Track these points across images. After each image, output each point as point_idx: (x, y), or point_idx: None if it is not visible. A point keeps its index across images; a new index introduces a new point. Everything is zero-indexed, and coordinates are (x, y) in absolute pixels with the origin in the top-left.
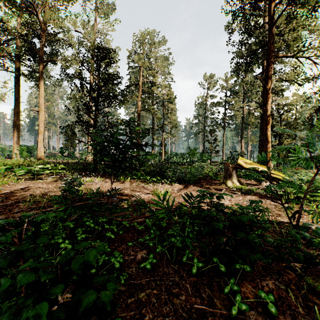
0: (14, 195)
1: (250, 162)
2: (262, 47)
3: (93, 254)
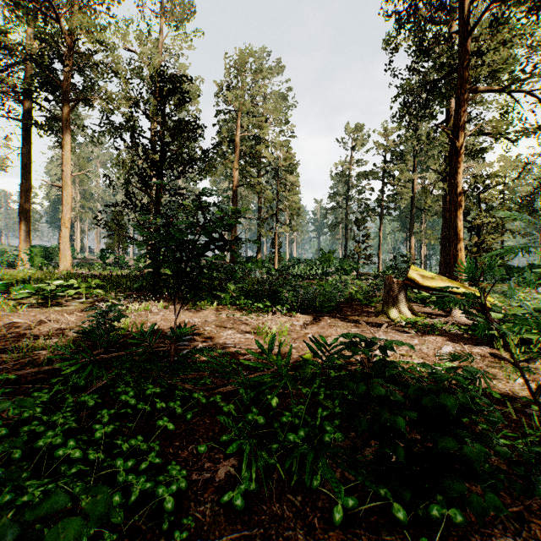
0: (1, 337)
1: (430, 275)
2: (449, 74)
3: (71, 535)
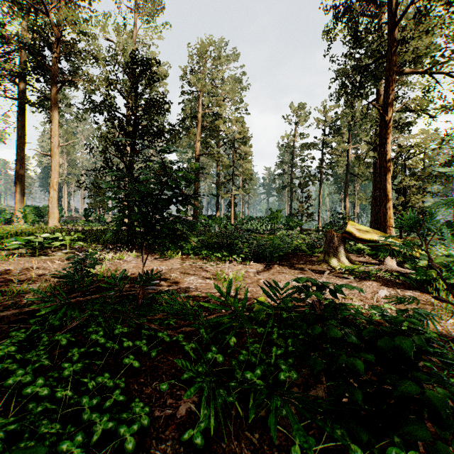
0: None
1: (365, 229)
2: (379, 59)
3: None
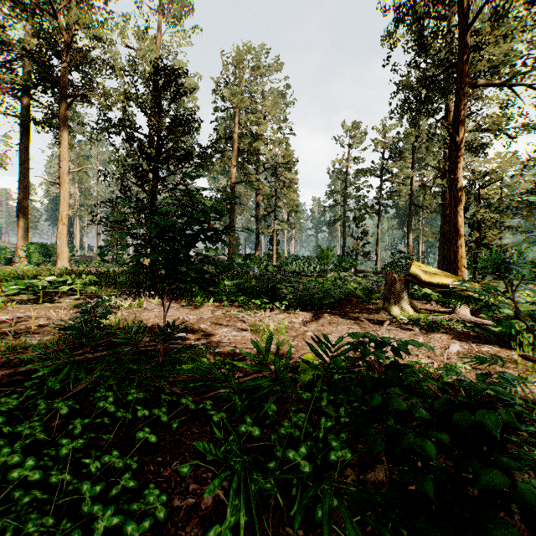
0: None
1: (433, 270)
2: (449, 69)
3: None
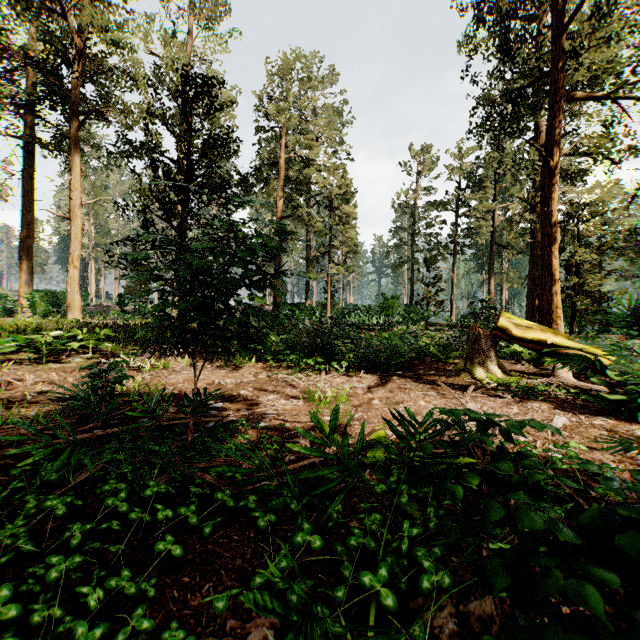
0: None
1: (526, 323)
2: (541, 79)
3: None
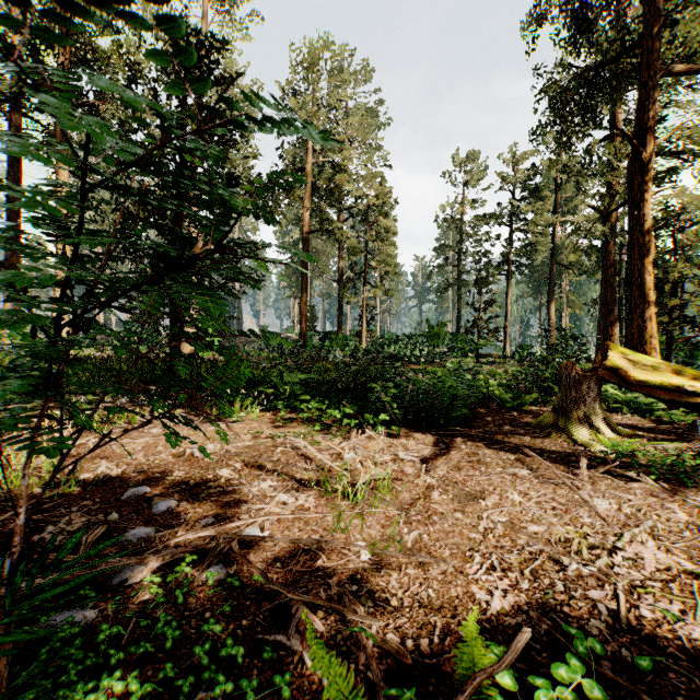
0: None
1: (649, 360)
2: (628, 51)
3: None
